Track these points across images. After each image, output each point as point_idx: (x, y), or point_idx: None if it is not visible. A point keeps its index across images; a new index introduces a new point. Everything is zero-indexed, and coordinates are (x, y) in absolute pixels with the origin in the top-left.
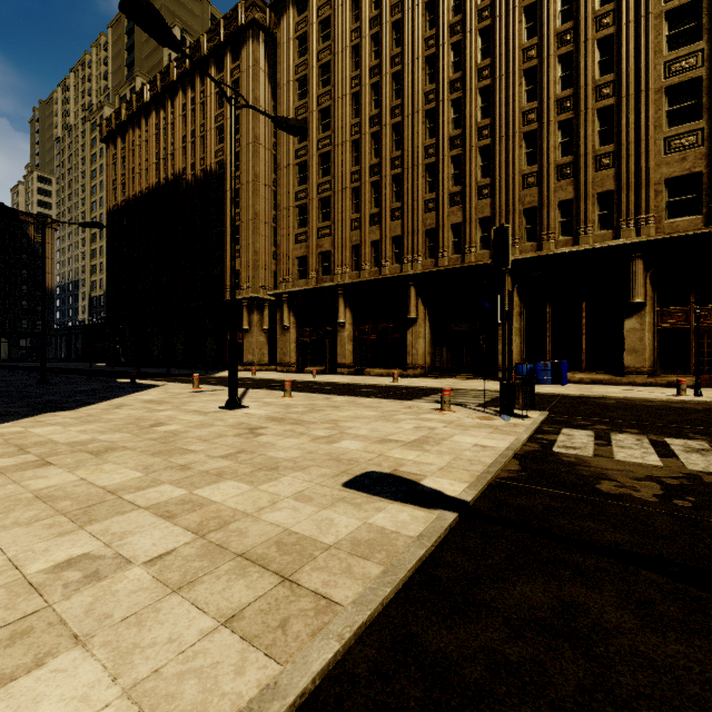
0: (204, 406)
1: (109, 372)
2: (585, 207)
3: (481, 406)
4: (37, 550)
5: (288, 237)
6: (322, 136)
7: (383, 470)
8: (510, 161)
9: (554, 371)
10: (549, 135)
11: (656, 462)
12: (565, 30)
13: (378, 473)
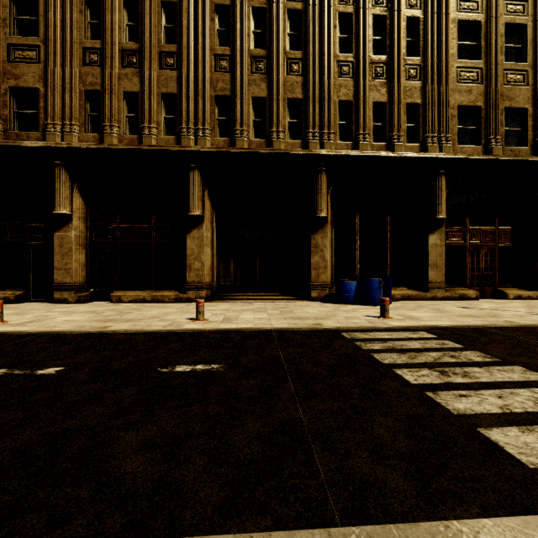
0: None
1: None
2: (399, 114)
3: None
4: None
5: None
6: None
7: None
8: (325, 38)
9: (383, 288)
10: (365, 23)
11: None
12: None
13: None
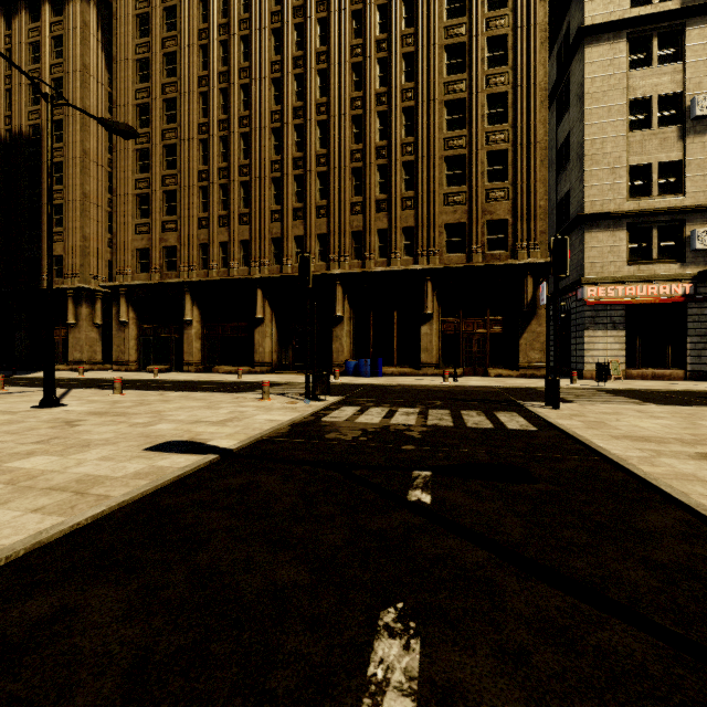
0: (12, 407)
1: None
2: (395, 237)
3: (299, 395)
4: None
5: (127, 226)
6: (166, 126)
7: (182, 439)
8: (342, 190)
9: (373, 366)
10: (370, 174)
11: (377, 421)
12: (382, 93)
13: (177, 441)
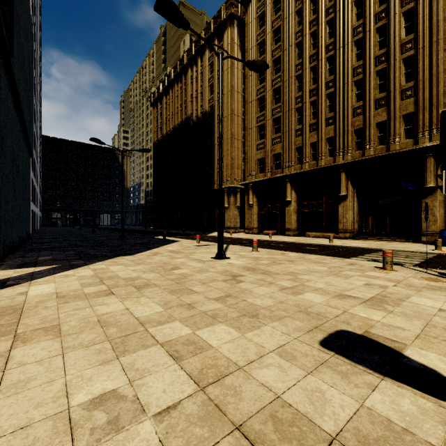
0: (202, 256)
1: (154, 232)
2: None
3: (418, 266)
4: (85, 377)
5: (252, 147)
6: (274, 77)
7: (354, 330)
8: (433, 64)
9: None
10: None
11: None
12: None
13: (351, 333)
